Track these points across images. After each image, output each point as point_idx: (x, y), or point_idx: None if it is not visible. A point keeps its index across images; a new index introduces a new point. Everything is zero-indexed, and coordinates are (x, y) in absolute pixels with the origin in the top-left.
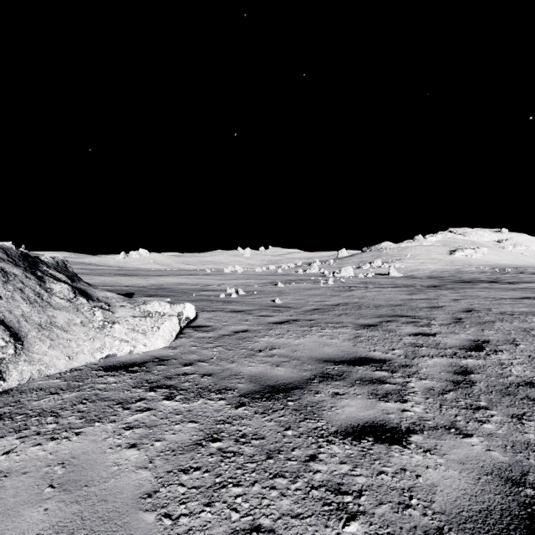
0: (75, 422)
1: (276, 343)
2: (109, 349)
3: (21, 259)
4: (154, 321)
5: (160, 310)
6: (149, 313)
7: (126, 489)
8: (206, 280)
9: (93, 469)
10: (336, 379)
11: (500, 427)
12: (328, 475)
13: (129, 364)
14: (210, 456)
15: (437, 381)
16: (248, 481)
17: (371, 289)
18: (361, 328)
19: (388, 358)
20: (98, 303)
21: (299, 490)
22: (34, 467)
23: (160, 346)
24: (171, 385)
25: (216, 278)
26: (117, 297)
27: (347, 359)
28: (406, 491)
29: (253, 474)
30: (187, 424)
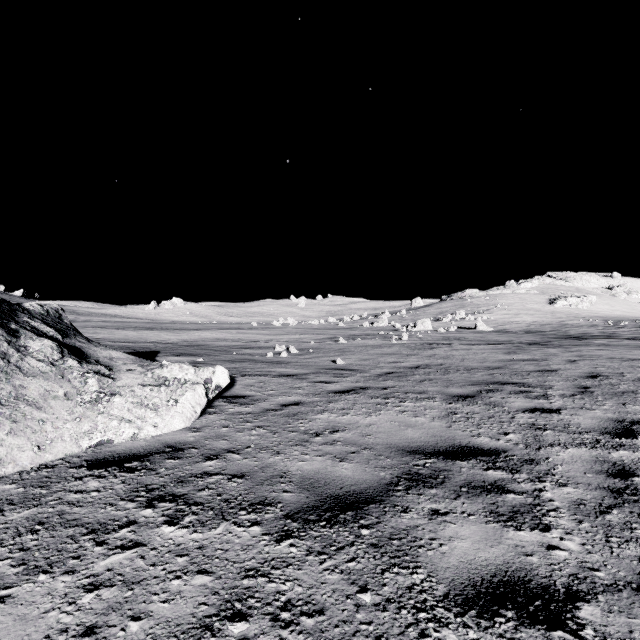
0: (6, 573)
1: (339, 422)
2: (101, 433)
3: None
4: (171, 391)
5: (181, 376)
6: (165, 379)
7: None
8: (251, 335)
9: None
10: (431, 483)
11: None
12: None
13: (128, 457)
14: None
15: (586, 489)
16: None
17: (457, 347)
18: (454, 401)
19: (501, 447)
20: (95, 366)
21: None
22: None
23: (178, 427)
24: (181, 496)
25: (263, 333)
26: (125, 357)
27: (442, 449)
28: None
29: None
30: (193, 577)
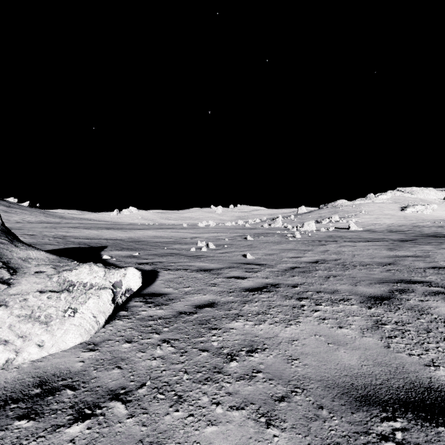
0: None
1: (256, 334)
2: None
3: None
4: (72, 298)
5: (87, 280)
6: (69, 284)
7: None
8: (181, 233)
9: None
10: None
11: None
12: None
13: None
14: None
15: None
16: None
17: (343, 243)
18: (372, 304)
19: None
20: None
21: None
22: None
23: (72, 343)
24: None
25: (190, 232)
26: (44, 257)
27: (402, 395)
28: None
29: None
30: None
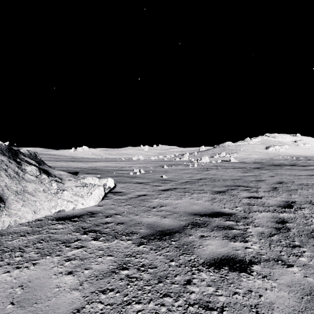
0: (34, 256)
1: (163, 202)
2: (60, 207)
3: (7, 151)
4: (88, 189)
5: (93, 182)
6: (85, 184)
7: (62, 305)
8: (122, 164)
9: (41, 290)
10: (201, 226)
11: (310, 260)
12: (199, 295)
13: (72, 216)
14: (120, 280)
15: (266, 228)
16: (146, 300)
17: (220, 170)
18: (215, 194)
19: (233, 212)
20: (54, 178)
21: (180, 306)
22: (2, 289)
23: (92, 204)
24: (97, 230)
25: (127, 163)
26: (67, 174)
27: (208, 213)
28: (253, 308)
29: (149, 294)
30: (106, 257)
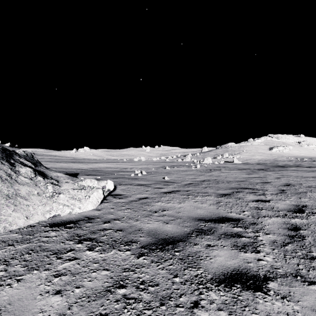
0: (19, 270)
1: (166, 206)
2: (55, 211)
3: (0, 152)
4: (86, 192)
5: (91, 185)
6: (83, 186)
7: None
8: (123, 165)
9: (22, 315)
10: (207, 233)
11: None
12: None
13: (68, 222)
14: (116, 302)
15: (278, 235)
16: None
17: (223, 171)
18: (220, 197)
19: (241, 217)
20: (50, 180)
21: None
22: None
23: (90, 208)
24: (94, 238)
25: (129, 164)
26: (64, 176)
27: (213, 218)
28: None
29: None
30: (101, 271)
